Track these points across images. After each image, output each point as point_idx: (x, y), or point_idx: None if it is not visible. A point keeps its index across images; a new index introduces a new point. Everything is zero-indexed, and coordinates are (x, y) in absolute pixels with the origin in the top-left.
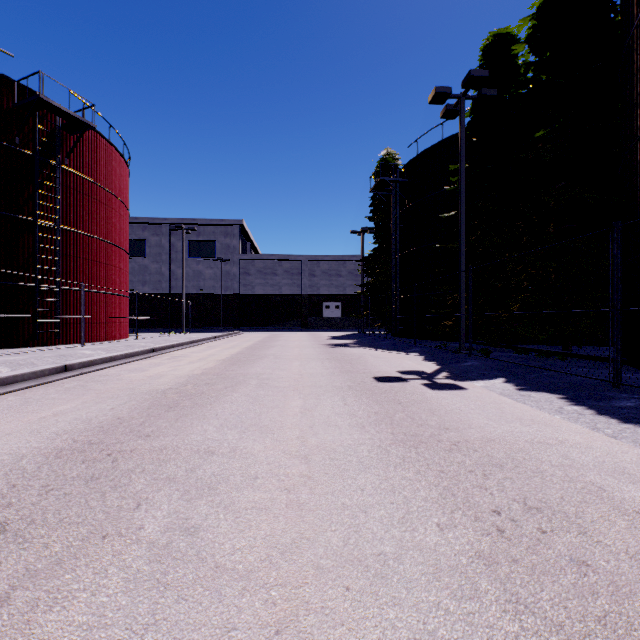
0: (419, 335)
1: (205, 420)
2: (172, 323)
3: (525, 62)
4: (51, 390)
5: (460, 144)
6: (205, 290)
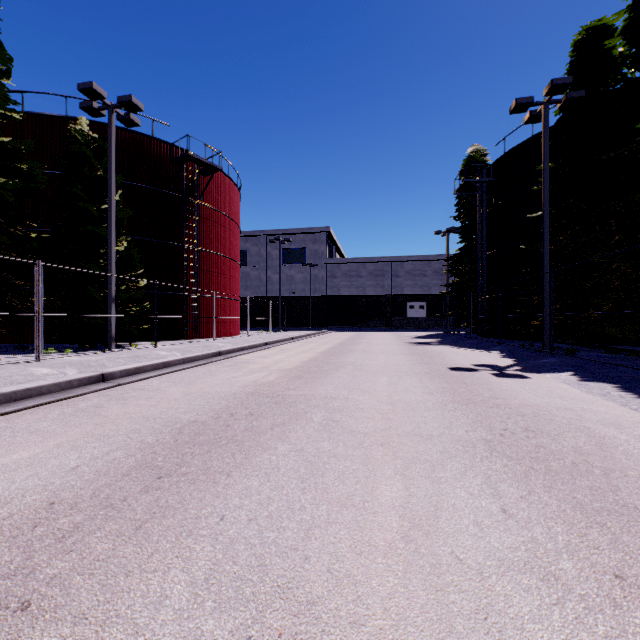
0: (507, 335)
1: (324, 385)
2: (268, 323)
3: (623, 52)
4: (219, 366)
5: (543, 149)
6: (296, 293)
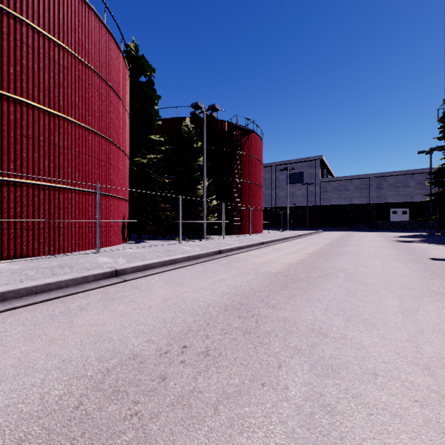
0: None
1: (337, 262)
2: (276, 224)
3: None
4: (266, 250)
5: None
6: (296, 204)
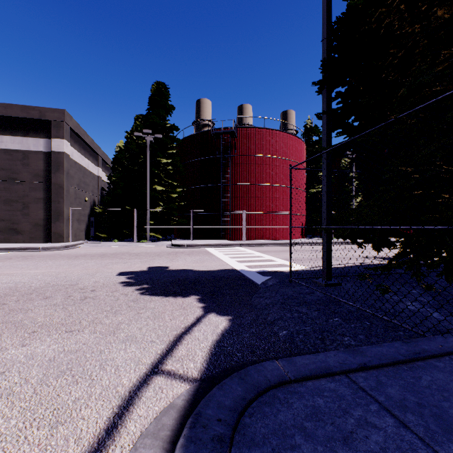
0: None
1: None
2: None
3: None
4: None
5: None
6: None
